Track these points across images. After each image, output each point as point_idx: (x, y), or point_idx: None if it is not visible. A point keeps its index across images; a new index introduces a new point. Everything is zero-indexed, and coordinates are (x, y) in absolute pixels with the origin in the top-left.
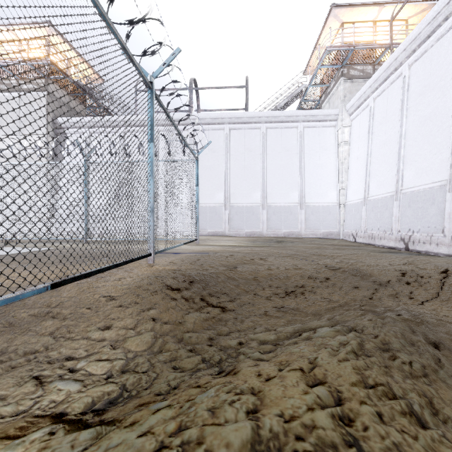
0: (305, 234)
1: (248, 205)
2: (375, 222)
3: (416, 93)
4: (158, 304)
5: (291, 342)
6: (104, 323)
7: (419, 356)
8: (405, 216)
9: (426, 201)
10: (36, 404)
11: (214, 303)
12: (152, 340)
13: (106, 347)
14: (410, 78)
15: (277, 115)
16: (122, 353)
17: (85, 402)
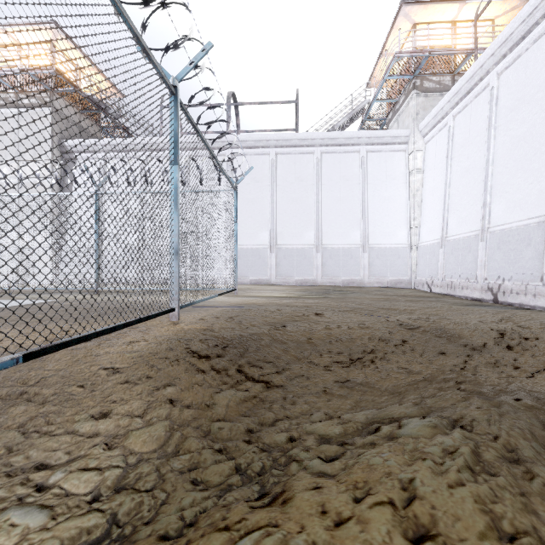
0: (369, 283)
1: (299, 247)
2: (455, 267)
3: (507, 108)
4: (179, 378)
5: (366, 443)
6: (100, 408)
7: None
8: (493, 260)
9: (520, 242)
10: None
11: (255, 376)
12: (166, 434)
13: (99, 446)
14: (499, 89)
15: (334, 137)
16: (120, 457)
17: None
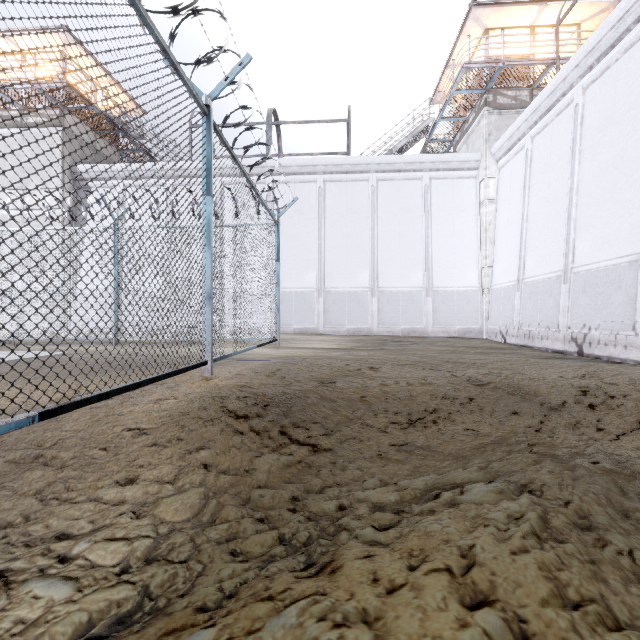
0: (433, 332)
1: (352, 291)
2: (534, 314)
3: (593, 128)
4: (214, 440)
5: (424, 510)
6: (125, 473)
7: None
8: (577, 306)
9: (608, 284)
10: None
11: (300, 438)
12: (200, 501)
13: (126, 515)
14: (585, 106)
15: (392, 161)
16: (150, 526)
17: (76, 622)
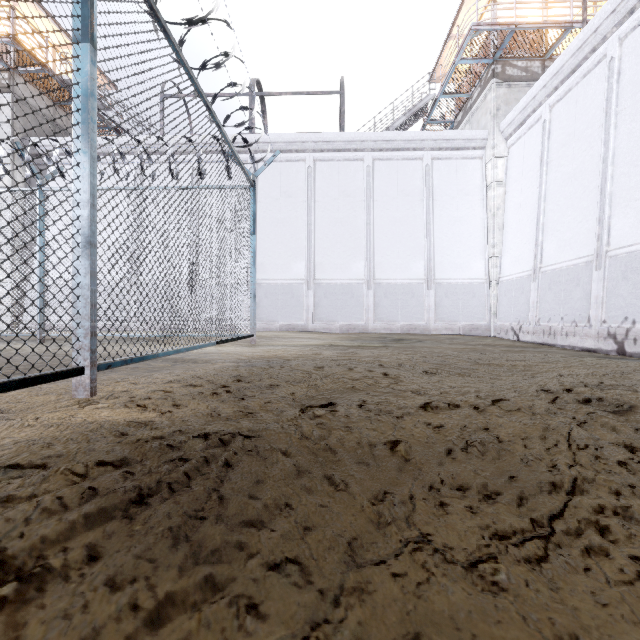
0: (435, 329)
1: (345, 283)
2: (555, 307)
3: (635, 84)
4: None
5: None
6: None
7: None
8: (615, 295)
9: None
10: None
11: None
12: None
13: None
14: (623, 59)
15: (390, 138)
16: None
17: None
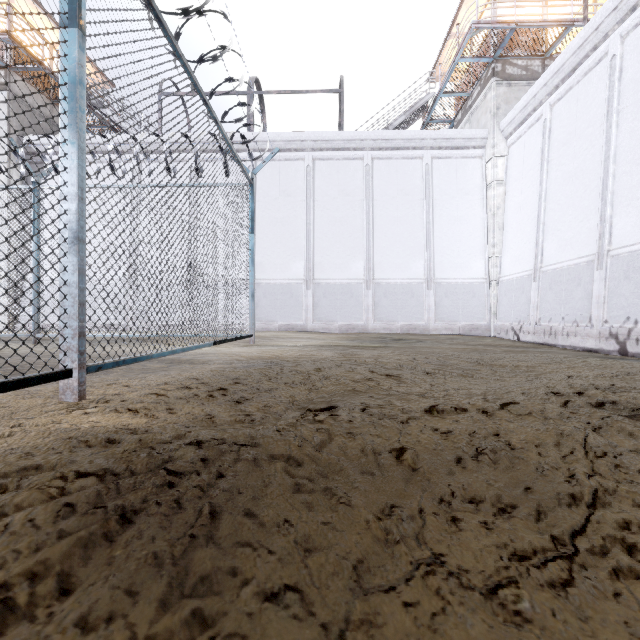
0: (435, 329)
1: (344, 282)
2: (556, 307)
3: (637, 82)
4: None
5: None
6: None
7: None
8: (617, 295)
9: None
10: None
11: None
12: None
13: None
14: (624, 57)
15: (390, 137)
16: None
17: None
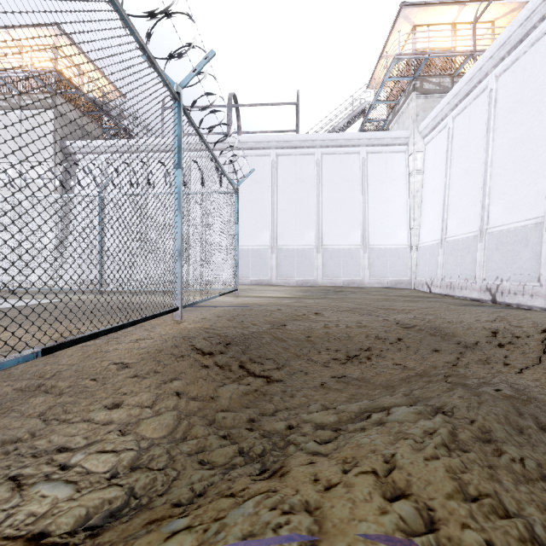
0: (369, 283)
1: (300, 248)
2: (454, 268)
3: (505, 110)
4: (184, 373)
5: (357, 428)
6: (112, 399)
7: (532, 449)
8: (491, 261)
9: (517, 243)
10: (8, 518)
11: (256, 371)
12: (174, 422)
13: (113, 432)
14: (498, 91)
15: (334, 138)
16: (133, 441)
17: (77, 515)
